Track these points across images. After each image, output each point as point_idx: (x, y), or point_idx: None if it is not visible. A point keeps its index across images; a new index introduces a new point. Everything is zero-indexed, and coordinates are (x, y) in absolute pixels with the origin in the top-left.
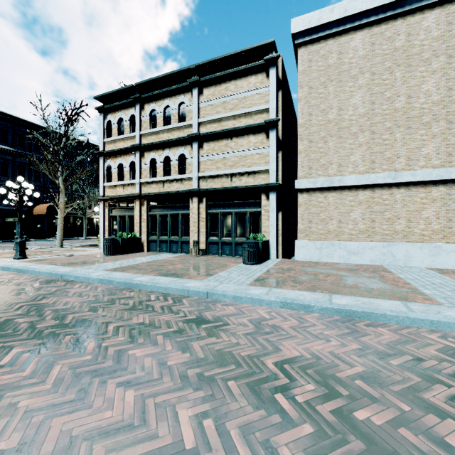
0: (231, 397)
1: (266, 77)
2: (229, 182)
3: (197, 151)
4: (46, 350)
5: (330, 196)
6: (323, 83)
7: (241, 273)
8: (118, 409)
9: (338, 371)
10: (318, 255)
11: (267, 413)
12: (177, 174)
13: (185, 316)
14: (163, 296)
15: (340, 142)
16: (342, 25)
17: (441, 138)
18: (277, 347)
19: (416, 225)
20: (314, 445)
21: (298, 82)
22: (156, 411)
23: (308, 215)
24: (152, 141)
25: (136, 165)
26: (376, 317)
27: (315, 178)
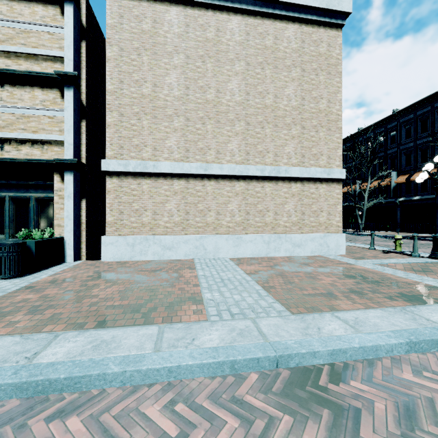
0: None
1: (62, 15)
2: None
3: None
4: None
5: (144, 183)
6: (136, 49)
7: None
8: None
9: None
10: (130, 253)
11: None
12: None
13: None
14: None
15: (155, 122)
16: None
17: (242, 137)
18: None
19: (224, 217)
20: None
21: (107, 37)
22: None
23: (118, 204)
24: None
25: None
26: (90, 382)
27: (127, 160)
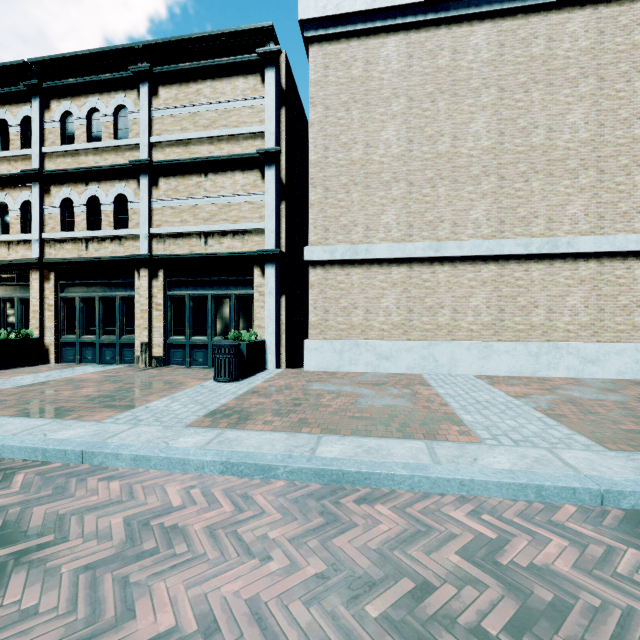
0: None
1: (262, 83)
2: (203, 245)
3: (148, 191)
4: None
5: (354, 273)
6: (344, 103)
7: (194, 400)
8: None
9: None
10: (337, 362)
11: None
12: (112, 228)
13: None
14: None
15: (367, 194)
16: (370, 21)
17: (492, 198)
18: (133, 604)
19: (464, 317)
20: None
21: (310, 96)
22: None
23: (323, 300)
24: (65, 166)
25: (32, 207)
26: (379, 480)
27: (333, 245)
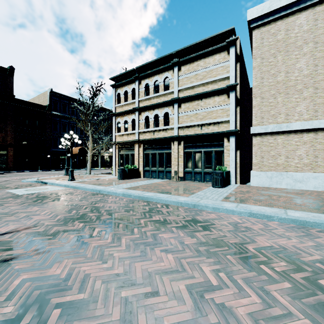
0: (231, 263)
1: (228, 54)
2: (200, 130)
3: (177, 110)
4: (113, 231)
5: (278, 138)
6: (272, 54)
7: (213, 193)
8: (166, 262)
9: (301, 257)
10: (268, 182)
11: (257, 274)
12: (163, 126)
13: (184, 218)
14: (165, 206)
15: (287, 97)
16: (289, 9)
17: None
18: (253, 240)
19: None
20: (294, 293)
21: (253, 55)
22: (188, 265)
23: (260, 152)
24: (146, 104)
25: (136, 121)
26: None
27: (266, 125)
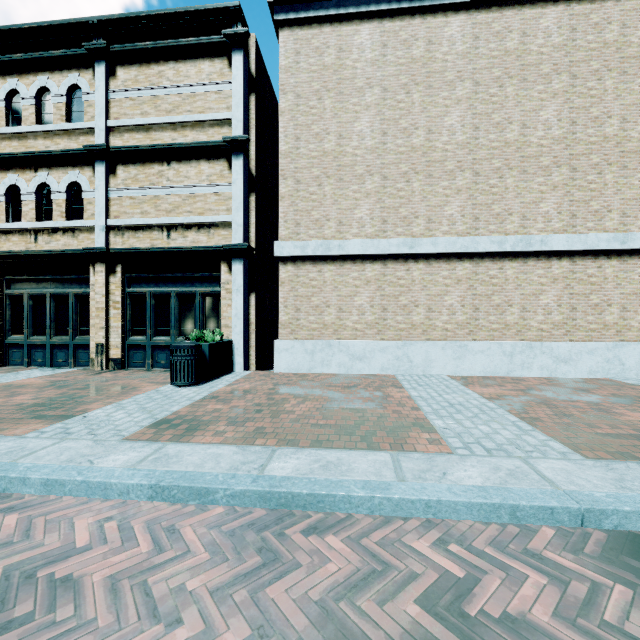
0: None
1: (229, 67)
2: (166, 239)
3: (105, 179)
4: None
5: (326, 270)
6: (316, 92)
7: (143, 407)
8: None
9: None
10: (308, 363)
11: None
12: (64, 219)
13: None
14: None
15: (340, 187)
16: (343, 6)
17: (467, 194)
18: None
19: (439, 316)
20: None
21: (280, 83)
22: None
23: (294, 299)
24: (11, 150)
25: None
26: (334, 503)
27: (305, 240)
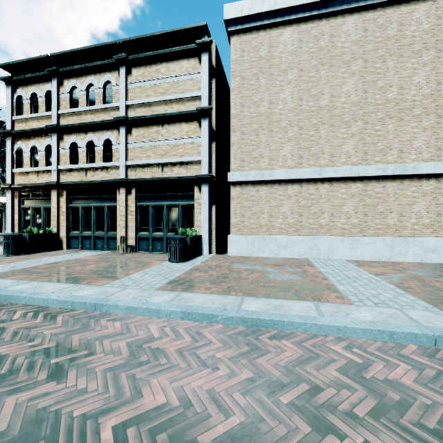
0: None
1: (199, 63)
2: (161, 172)
3: (125, 137)
4: None
5: (261, 190)
6: (255, 75)
7: (158, 273)
8: None
9: (204, 429)
10: (250, 250)
11: None
12: (102, 161)
13: (39, 344)
14: (35, 312)
15: (271, 136)
16: (272, 18)
17: (359, 137)
18: (140, 390)
19: (338, 219)
20: None
21: (231, 71)
22: None
23: (240, 208)
24: (73, 122)
25: (52, 149)
26: (283, 325)
27: (247, 171)
